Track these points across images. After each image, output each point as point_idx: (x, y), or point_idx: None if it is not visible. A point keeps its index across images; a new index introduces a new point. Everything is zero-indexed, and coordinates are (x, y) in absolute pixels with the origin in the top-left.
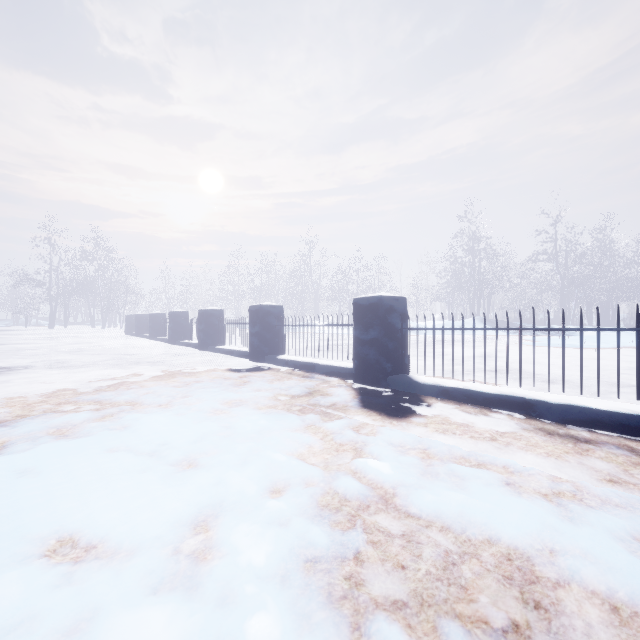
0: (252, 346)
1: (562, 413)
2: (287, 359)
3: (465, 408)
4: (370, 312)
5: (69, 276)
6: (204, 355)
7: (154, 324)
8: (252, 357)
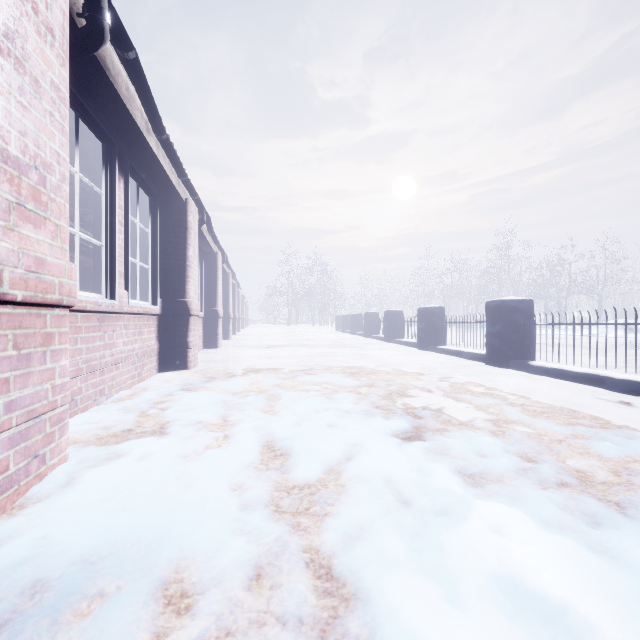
0: (419, 338)
1: (621, 386)
2: (443, 348)
3: (552, 381)
4: (496, 312)
5: (299, 287)
6: (387, 345)
7: (354, 322)
8: (419, 346)
